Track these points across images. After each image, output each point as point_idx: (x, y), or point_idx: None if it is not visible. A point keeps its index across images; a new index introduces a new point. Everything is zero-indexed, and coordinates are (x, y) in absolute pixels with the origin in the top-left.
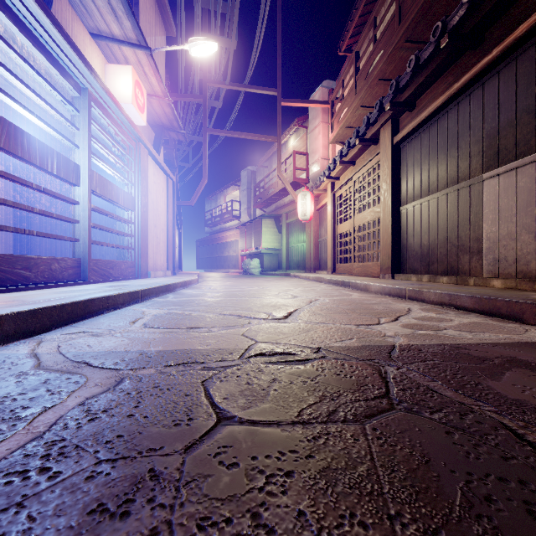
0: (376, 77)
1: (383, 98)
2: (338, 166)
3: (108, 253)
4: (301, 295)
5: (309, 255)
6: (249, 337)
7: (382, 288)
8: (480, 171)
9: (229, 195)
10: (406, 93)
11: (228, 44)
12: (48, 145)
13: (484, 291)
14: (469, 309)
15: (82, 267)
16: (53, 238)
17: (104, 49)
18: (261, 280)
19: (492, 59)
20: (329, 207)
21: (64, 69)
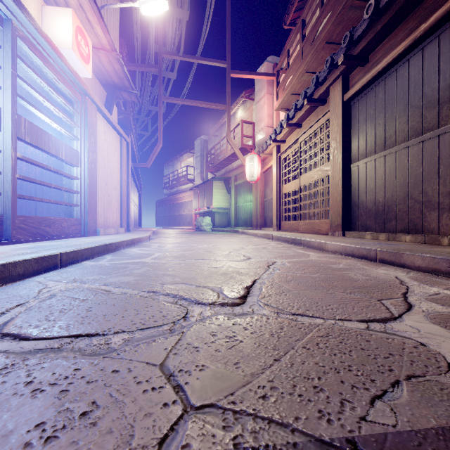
0: (323, 40)
1: (334, 54)
2: (284, 129)
3: (62, 211)
4: (254, 255)
5: (255, 213)
6: (175, 380)
7: (342, 248)
8: None
9: (185, 161)
10: (361, 45)
11: (180, 15)
12: None
13: None
14: None
15: (4, 225)
16: None
17: None
18: (212, 237)
19: None
20: (275, 168)
21: None
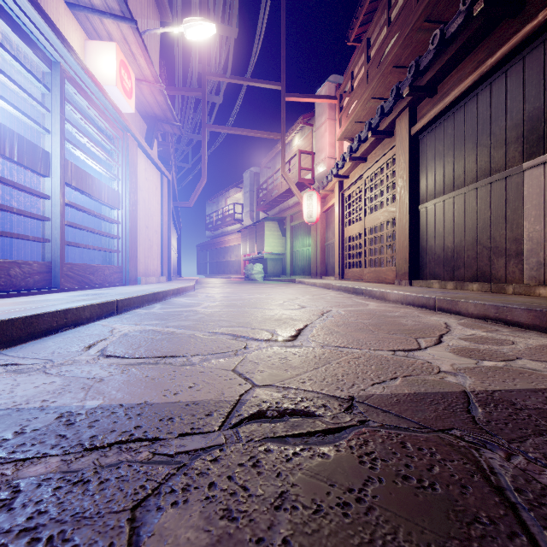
0: (390, 64)
1: (399, 83)
2: (347, 163)
3: (97, 257)
4: (309, 304)
5: (315, 259)
6: (244, 376)
7: (403, 297)
8: (519, 160)
9: (231, 198)
10: (427, 75)
11: (228, 33)
12: (25, 136)
13: (539, 302)
14: (525, 325)
15: (53, 272)
16: (13, 237)
17: (84, 23)
18: (264, 287)
19: (538, 25)
20: (337, 208)
21: (27, 36)
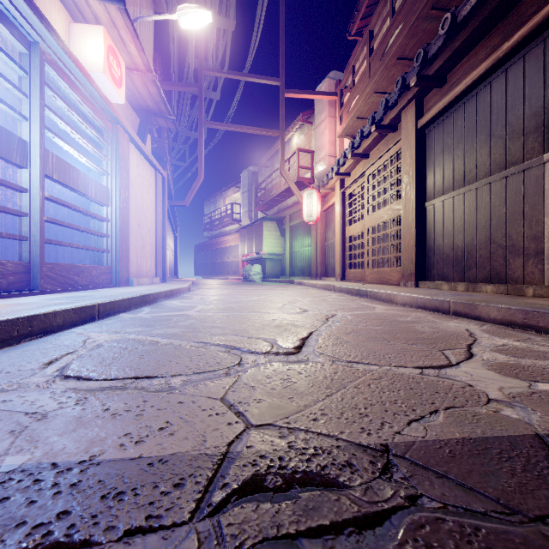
0: (394, 55)
1: (405, 74)
2: (349, 160)
3: (87, 257)
4: (311, 308)
5: (315, 260)
6: (235, 408)
7: (412, 299)
8: (539, 151)
9: (229, 198)
10: (436, 64)
11: (225, 25)
12: (9, 128)
13: None
14: None
15: (31, 273)
16: None
17: (68, 5)
18: (263, 288)
19: None
20: (338, 207)
21: None
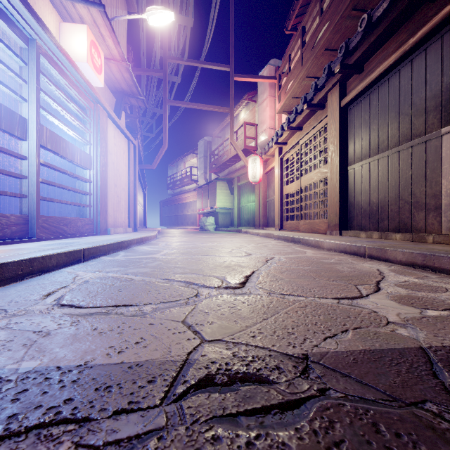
0: (322, 47)
1: (331, 62)
2: (286, 132)
3: (73, 211)
4: (254, 252)
5: (258, 213)
6: (193, 328)
7: (336, 245)
8: (438, 126)
9: (188, 162)
10: (356, 55)
11: (185, 22)
12: (10, 107)
13: None
14: None
15: (29, 224)
16: None
17: (58, 8)
18: (215, 236)
19: None
20: (277, 170)
21: (5, 14)
